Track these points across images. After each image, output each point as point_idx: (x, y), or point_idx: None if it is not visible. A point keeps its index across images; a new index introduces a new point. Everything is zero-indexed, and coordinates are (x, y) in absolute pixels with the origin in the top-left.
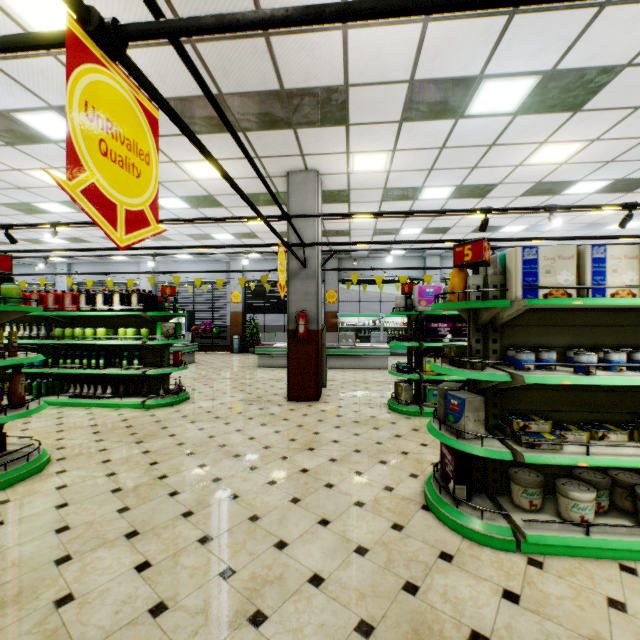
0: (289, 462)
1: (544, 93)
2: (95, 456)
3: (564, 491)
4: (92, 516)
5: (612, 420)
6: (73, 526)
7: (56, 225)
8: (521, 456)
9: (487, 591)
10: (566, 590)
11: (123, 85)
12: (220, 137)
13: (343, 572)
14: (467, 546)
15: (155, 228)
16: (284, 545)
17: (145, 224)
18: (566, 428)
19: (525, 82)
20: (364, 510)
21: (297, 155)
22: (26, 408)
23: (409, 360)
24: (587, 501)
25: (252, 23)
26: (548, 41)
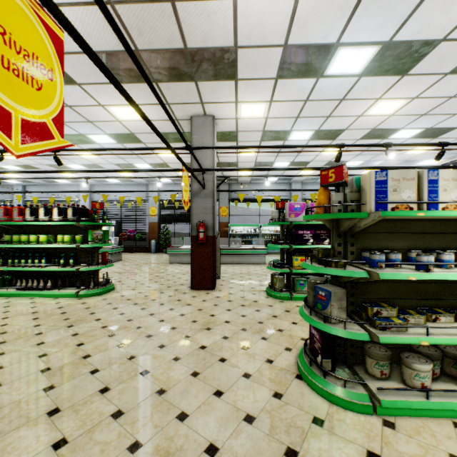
0: (191, 340)
1: (382, 60)
2: (31, 339)
3: (408, 363)
4: (20, 395)
5: (440, 305)
6: (2, 406)
7: (2, 152)
8: (376, 337)
9: (354, 453)
10: (416, 449)
11: None
12: (138, 86)
13: (234, 441)
14: (334, 411)
15: (59, 141)
16: (185, 416)
17: (47, 136)
18: (408, 313)
19: (369, 50)
20: (251, 381)
21: (198, 103)
22: None
23: (282, 258)
24: (426, 371)
25: None
26: (388, 17)
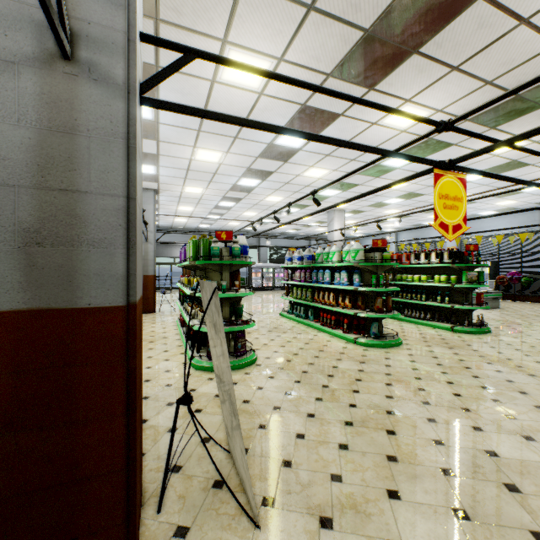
0: None
1: None
2: (424, 347)
3: None
4: (427, 369)
5: None
6: (419, 369)
7: (400, 216)
8: None
9: None
10: None
11: (451, 177)
12: (519, 120)
13: None
14: None
15: (464, 228)
16: None
17: (460, 228)
18: None
19: None
20: None
21: None
22: (392, 313)
23: None
24: None
25: (511, 143)
26: None
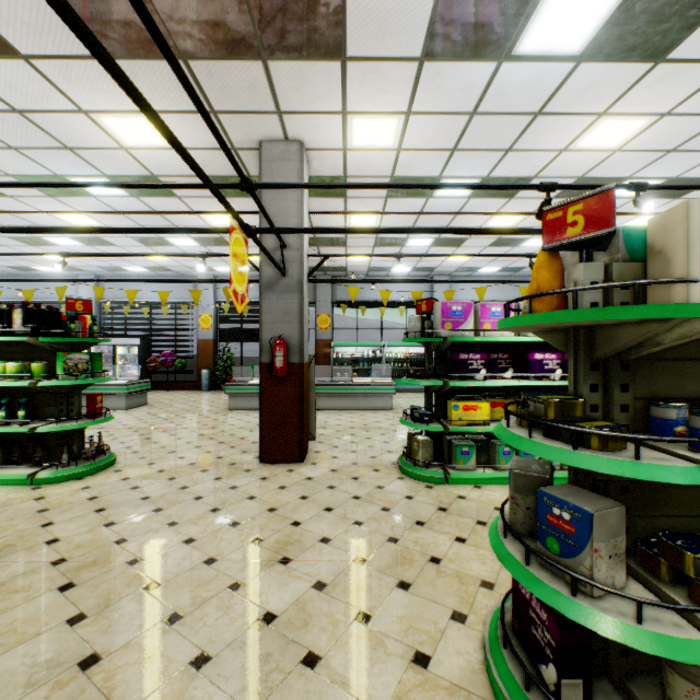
0: (243, 597)
1: (627, 21)
2: None
3: None
4: None
5: None
6: None
7: None
8: None
9: None
10: None
11: None
12: (148, 67)
13: None
14: None
15: None
16: None
17: None
18: None
19: None
20: None
21: (271, 112)
22: None
23: (427, 404)
24: None
25: None
26: None
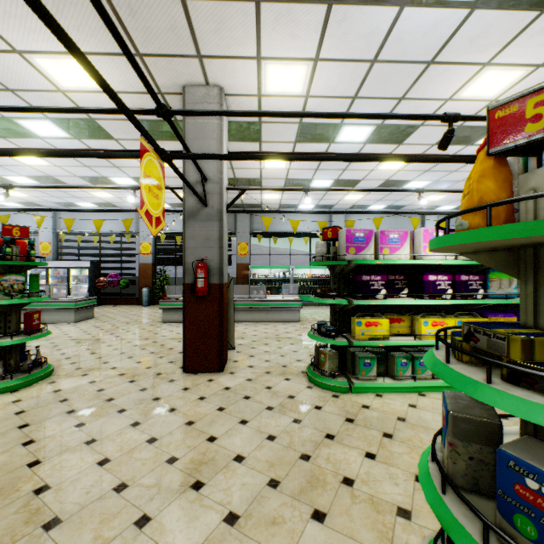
0: (148, 537)
1: None
2: None
3: None
4: None
5: None
6: None
7: None
8: None
9: None
10: None
11: None
12: (73, 4)
13: None
14: None
15: None
16: None
17: None
18: None
19: None
20: None
21: (193, 56)
22: None
23: (333, 320)
24: None
25: None
26: None
